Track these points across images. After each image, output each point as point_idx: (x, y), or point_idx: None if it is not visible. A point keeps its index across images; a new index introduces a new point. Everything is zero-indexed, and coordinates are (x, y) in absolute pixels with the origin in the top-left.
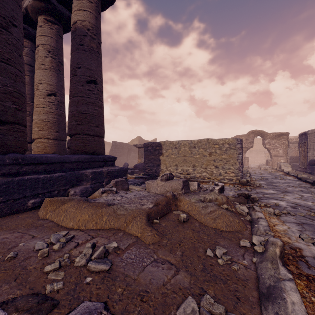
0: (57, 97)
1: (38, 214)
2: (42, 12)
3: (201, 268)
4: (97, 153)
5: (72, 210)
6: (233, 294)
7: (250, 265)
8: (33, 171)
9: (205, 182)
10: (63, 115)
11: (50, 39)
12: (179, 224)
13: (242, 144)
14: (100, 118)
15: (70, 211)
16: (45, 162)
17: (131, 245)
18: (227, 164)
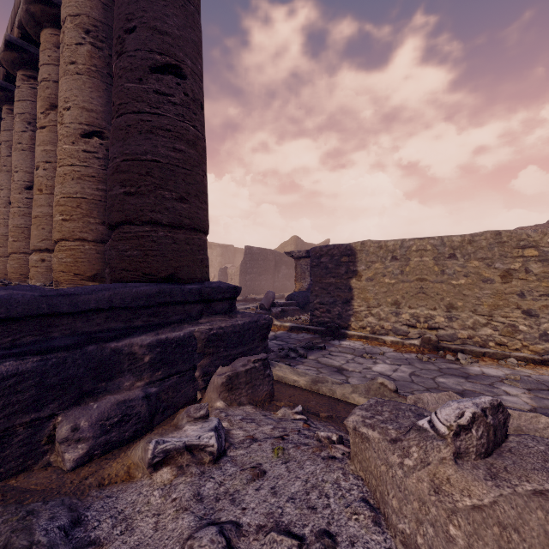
0: (106, 140)
1: None
2: None
3: None
4: (181, 277)
5: None
6: None
7: None
8: None
9: (493, 356)
10: None
11: (90, 0)
12: None
13: None
14: (193, 177)
15: None
16: None
17: None
18: None
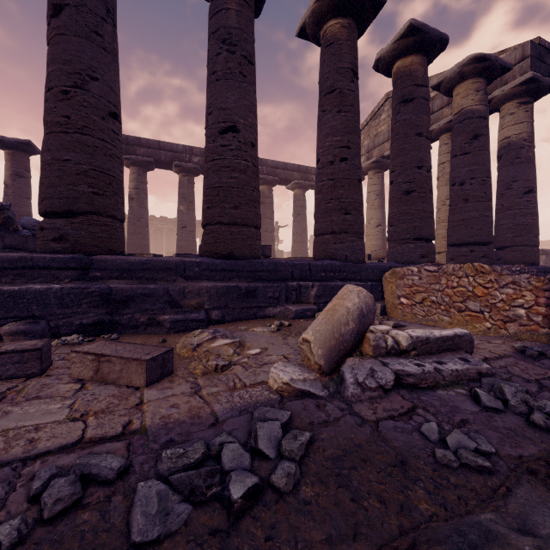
0: None
1: None
2: (448, 130)
3: None
4: (535, 264)
5: None
6: None
7: None
8: None
9: None
10: None
11: None
12: None
13: None
14: (537, 228)
15: None
16: None
17: None
18: None
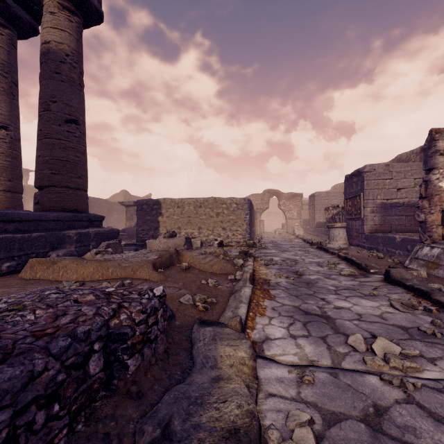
0: (9, 131)
1: (20, 277)
2: None
3: (197, 288)
4: (79, 210)
5: (72, 266)
6: (215, 295)
7: (230, 286)
8: (2, 230)
9: None
10: (19, 157)
11: None
12: (182, 271)
13: (250, 204)
14: (83, 168)
15: (71, 266)
16: (17, 220)
17: (142, 282)
18: (234, 225)
